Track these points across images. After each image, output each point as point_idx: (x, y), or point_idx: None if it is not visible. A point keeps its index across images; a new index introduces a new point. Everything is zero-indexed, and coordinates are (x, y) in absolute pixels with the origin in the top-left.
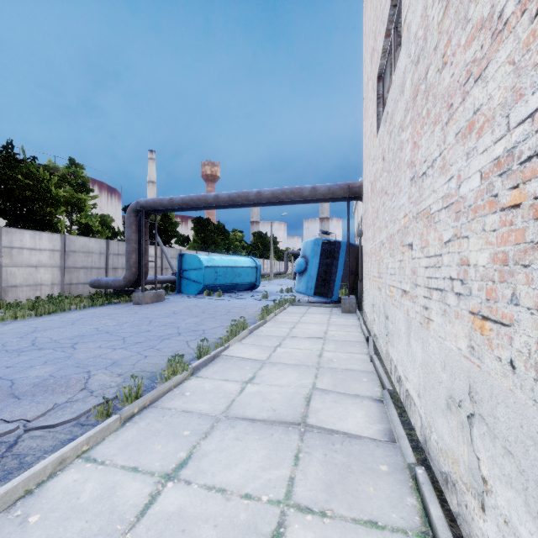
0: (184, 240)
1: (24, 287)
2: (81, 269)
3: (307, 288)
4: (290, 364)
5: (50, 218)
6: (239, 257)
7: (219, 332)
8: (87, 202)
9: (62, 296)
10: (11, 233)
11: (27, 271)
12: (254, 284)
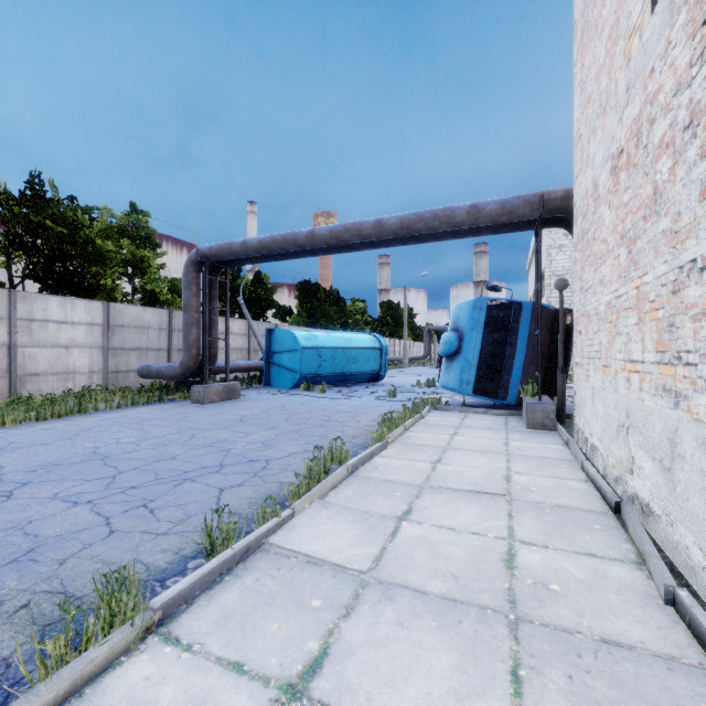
0: (285, 313)
1: (50, 375)
2: (133, 351)
3: (461, 382)
4: (431, 595)
5: (103, 284)
6: (354, 334)
7: (294, 467)
8: (151, 261)
9: (95, 389)
10: (30, 299)
11: (53, 353)
12: (377, 374)
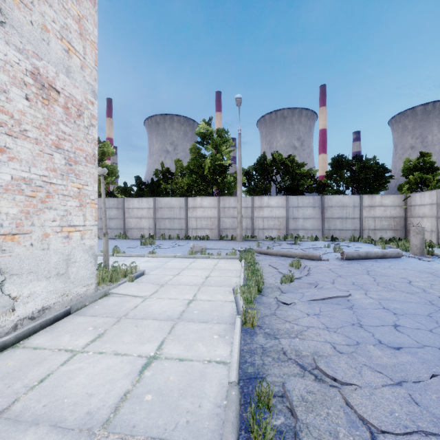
0: None
1: None
2: None
3: None
4: None
5: None
6: None
7: None
8: None
9: None
10: None
11: None
12: None
